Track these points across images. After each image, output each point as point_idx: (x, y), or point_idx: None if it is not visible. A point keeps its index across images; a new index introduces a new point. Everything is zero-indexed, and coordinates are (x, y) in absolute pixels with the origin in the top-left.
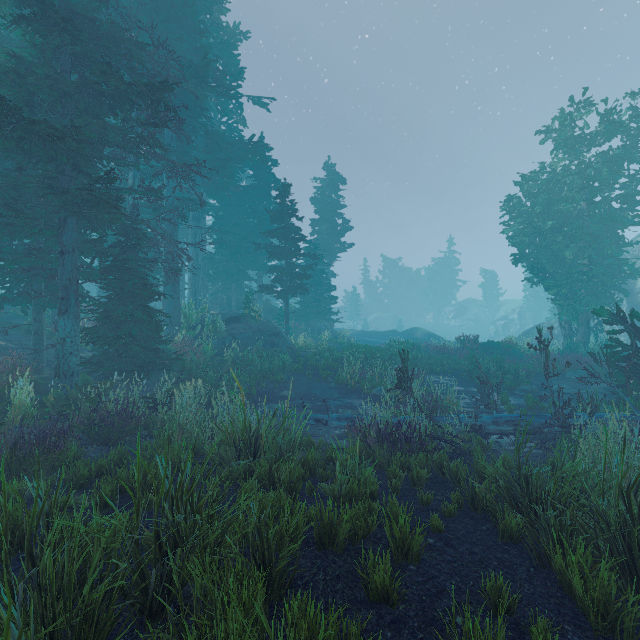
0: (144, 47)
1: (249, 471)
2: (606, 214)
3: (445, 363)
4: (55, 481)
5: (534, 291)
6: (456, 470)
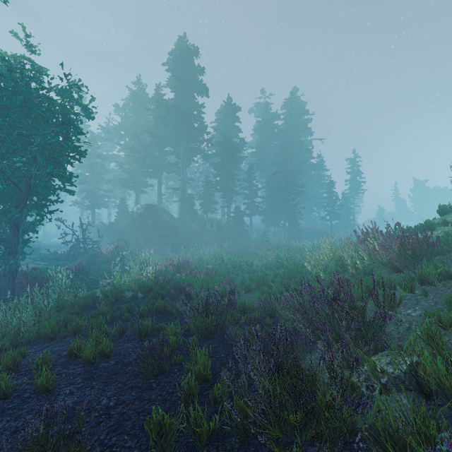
0: (298, 174)
1: None
2: None
3: None
4: None
5: None
6: None
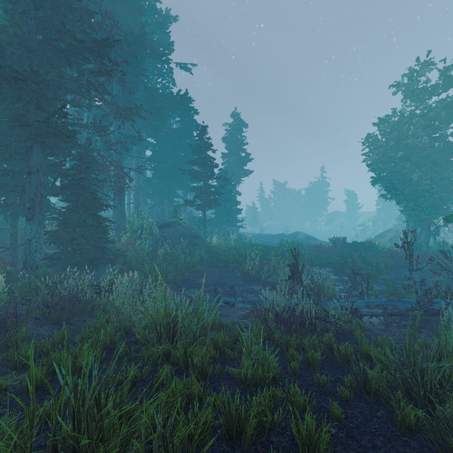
0: (93, 15)
1: (168, 353)
2: (444, 146)
3: (322, 258)
4: (4, 360)
5: (384, 205)
6: (345, 352)
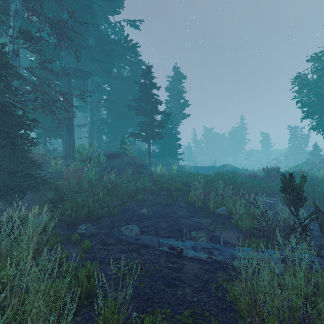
0: None
1: None
2: None
3: (262, 186)
4: None
5: (294, 143)
6: None
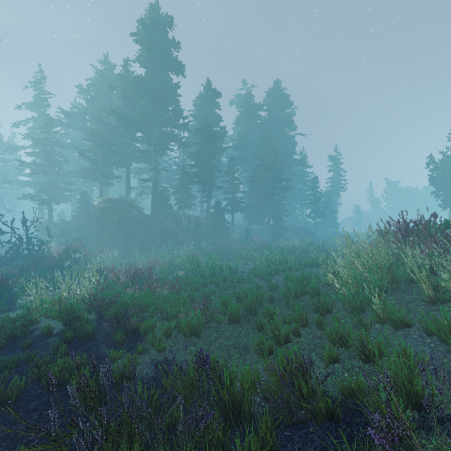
0: (284, 167)
1: None
2: None
3: None
4: None
5: None
6: None
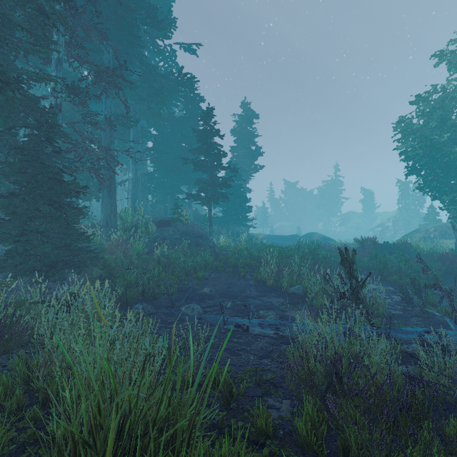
0: None
1: None
2: None
3: None
4: None
5: (405, 204)
6: None
